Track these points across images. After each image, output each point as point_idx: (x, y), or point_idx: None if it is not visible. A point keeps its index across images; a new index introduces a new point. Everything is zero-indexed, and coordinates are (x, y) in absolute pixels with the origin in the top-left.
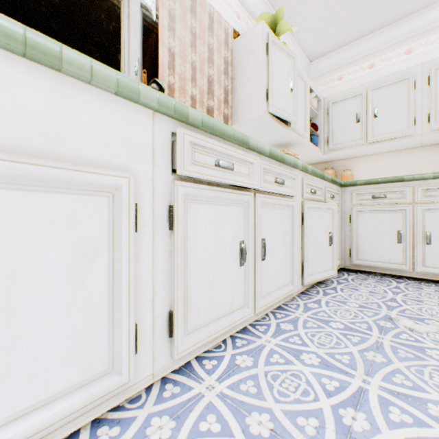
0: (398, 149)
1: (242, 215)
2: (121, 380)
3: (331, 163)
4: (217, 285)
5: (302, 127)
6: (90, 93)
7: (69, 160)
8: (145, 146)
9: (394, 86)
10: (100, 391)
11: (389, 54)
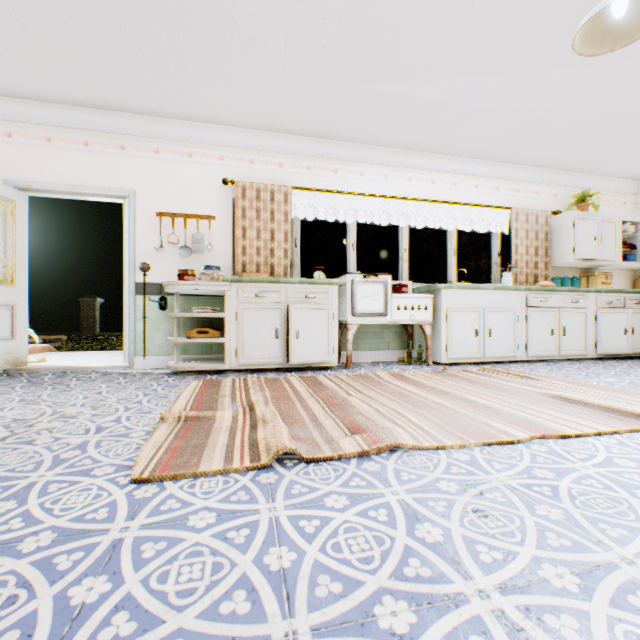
0: None
1: (551, 317)
2: (514, 354)
3: None
4: (540, 340)
5: (610, 254)
6: (508, 292)
7: (505, 307)
8: (518, 300)
9: None
10: (511, 355)
11: None
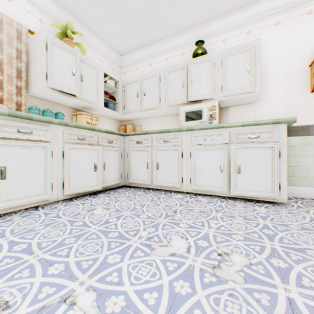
0: (161, 115)
1: None
2: None
3: (133, 121)
4: None
5: (94, 97)
6: None
7: None
8: None
9: (152, 79)
10: None
11: (158, 59)
